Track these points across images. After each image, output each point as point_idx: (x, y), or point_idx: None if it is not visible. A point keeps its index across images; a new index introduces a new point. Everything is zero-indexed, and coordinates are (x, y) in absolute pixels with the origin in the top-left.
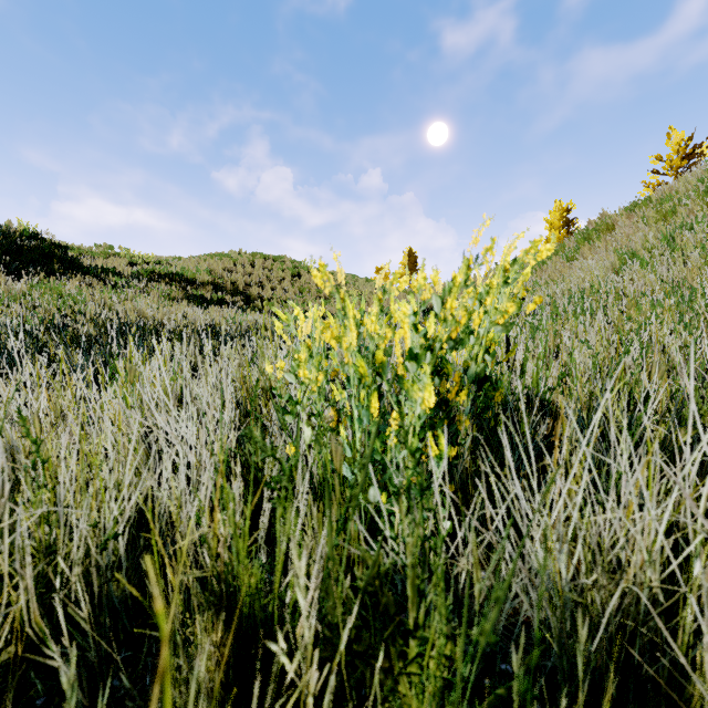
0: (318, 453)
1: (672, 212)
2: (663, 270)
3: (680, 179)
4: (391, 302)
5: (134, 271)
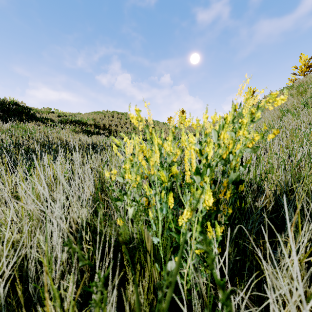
0: (136, 224)
1: (304, 91)
2: (304, 118)
3: (307, 76)
4: (182, 134)
5: (60, 119)
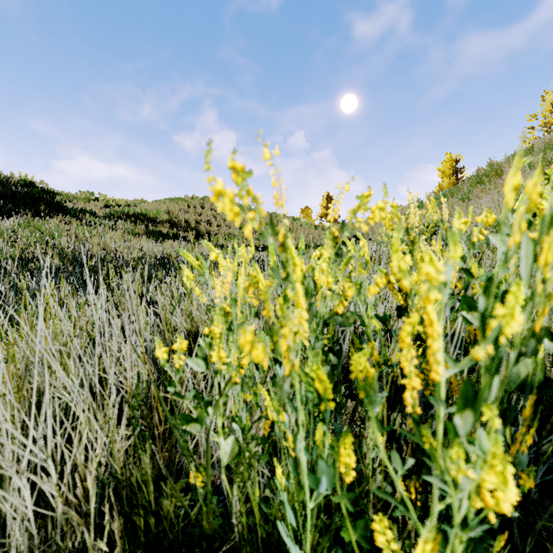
0: (239, 486)
1: None
2: None
3: None
4: (392, 249)
5: (108, 212)
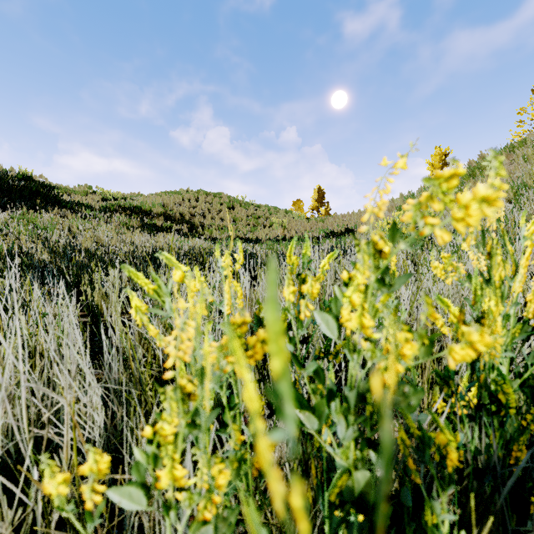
0: None
1: None
2: None
3: None
4: None
5: (104, 205)
